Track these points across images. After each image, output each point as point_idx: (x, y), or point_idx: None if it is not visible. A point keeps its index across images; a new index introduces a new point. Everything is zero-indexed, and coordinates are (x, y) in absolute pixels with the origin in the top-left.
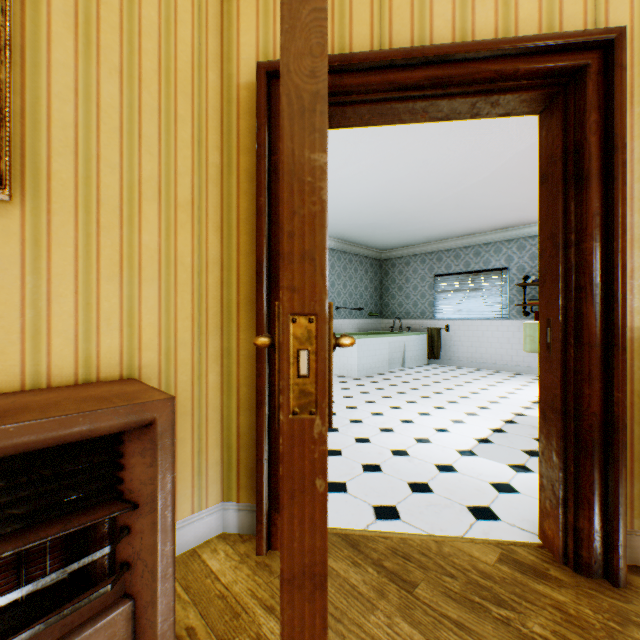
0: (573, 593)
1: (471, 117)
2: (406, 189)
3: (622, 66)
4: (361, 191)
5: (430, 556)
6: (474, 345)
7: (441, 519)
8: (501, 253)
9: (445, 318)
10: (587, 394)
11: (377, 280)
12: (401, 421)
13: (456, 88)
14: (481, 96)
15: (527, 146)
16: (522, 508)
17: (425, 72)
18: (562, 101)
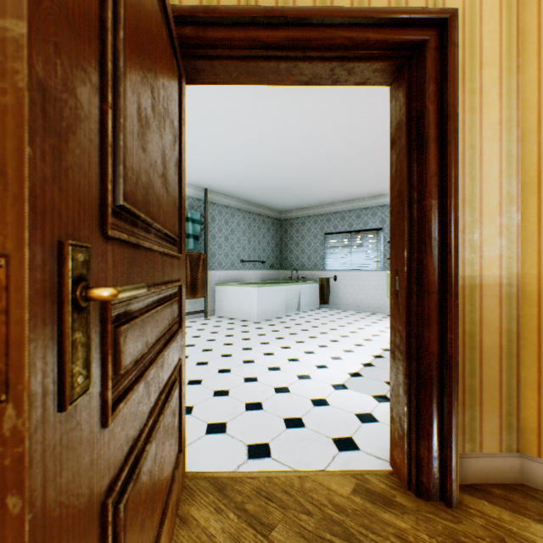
0: (414, 519)
1: (332, 83)
2: (297, 158)
3: (455, 43)
4: (258, 157)
5: (292, 494)
6: (356, 292)
7: (308, 453)
8: (377, 216)
9: (333, 269)
10: (427, 336)
11: (278, 237)
12: (288, 360)
13: (315, 51)
14: (338, 62)
15: None
16: (379, 436)
17: (286, 33)
18: (407, 73)
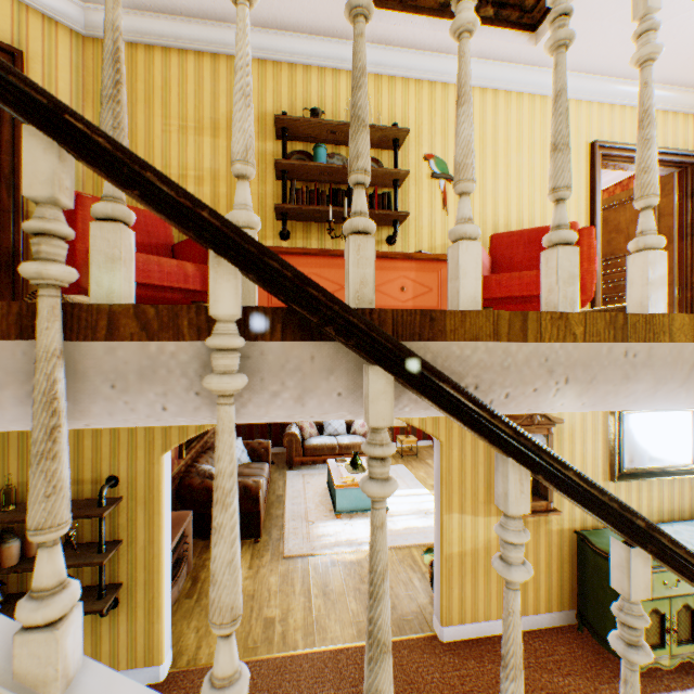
0: None
1: None
2: None
3: (24, 72)
4: None
5: None
6: None
7: None
8: None
9: None
10: (5, 237)
11: None
12: None
13: None
14: None
15: None
16: None
17: None
18: None
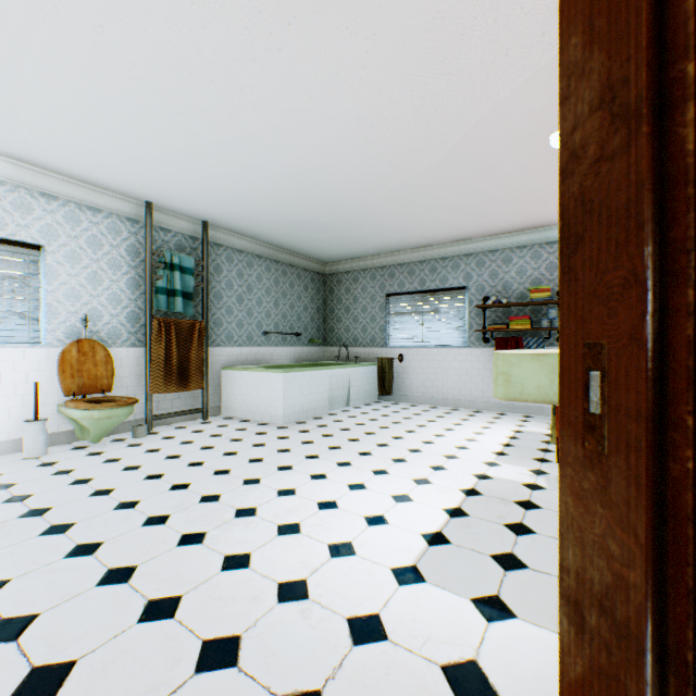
0: None
1: None
2: (341, 168)
3: None
4: (278, 165)
5: None
6: (430, 378)
7: None
8: (459, 269)
9: (398, 346)
10: None
11: (320, 299)
12: (319, 505)
13: None
14: None
15: (493, 108)
16: None
17: None
18: None
